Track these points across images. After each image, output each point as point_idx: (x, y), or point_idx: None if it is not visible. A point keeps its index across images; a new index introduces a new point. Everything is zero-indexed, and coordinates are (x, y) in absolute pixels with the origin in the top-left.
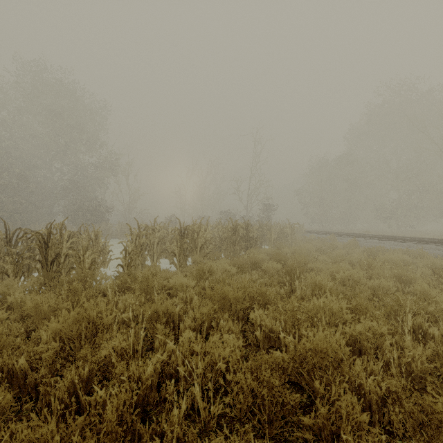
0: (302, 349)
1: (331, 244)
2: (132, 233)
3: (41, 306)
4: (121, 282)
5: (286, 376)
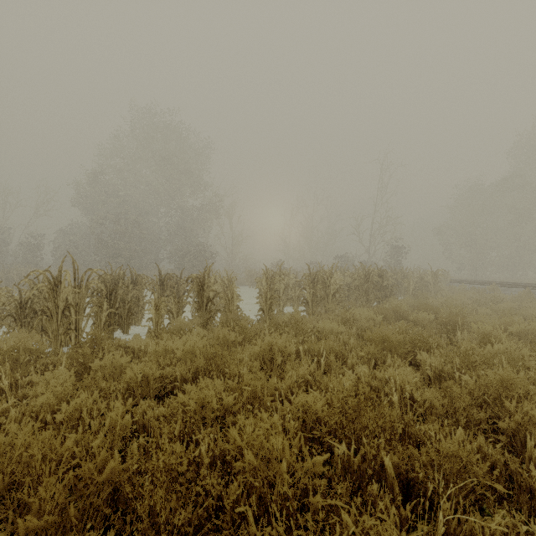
0: (486, 380)
1: (494, 296)
2: (267, 279)
3: (228, 337)
4: (271, 324)
5: (471, 401)
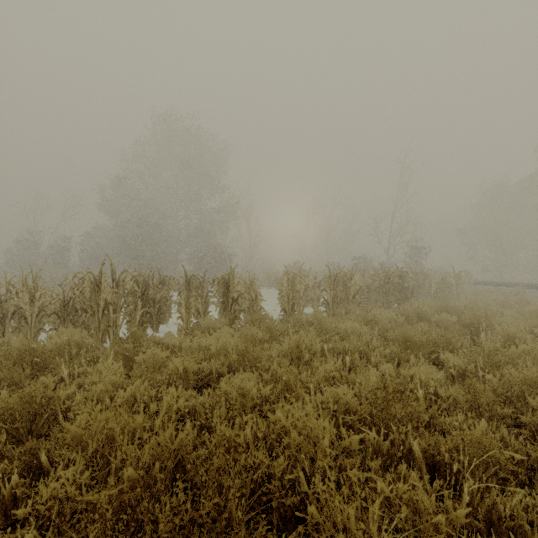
0: (509, 379)
1: (521, 298)
2: (288, 280)
3: (256, 335)
4: (294, 323)
5: (494, 398)
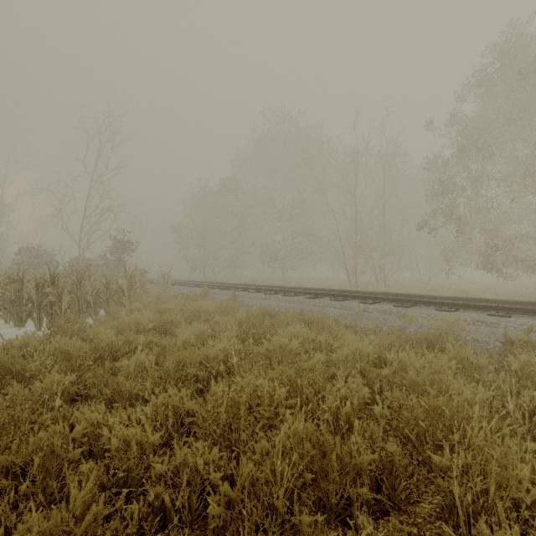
0: None
1: (190, 310)
2: None
3: None
4: None
5: None
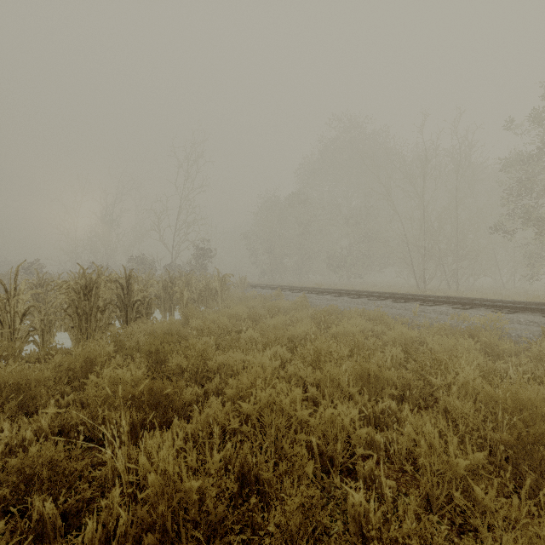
0: None
1: (272, 306)
2: None
3: None
4: None
5: None
